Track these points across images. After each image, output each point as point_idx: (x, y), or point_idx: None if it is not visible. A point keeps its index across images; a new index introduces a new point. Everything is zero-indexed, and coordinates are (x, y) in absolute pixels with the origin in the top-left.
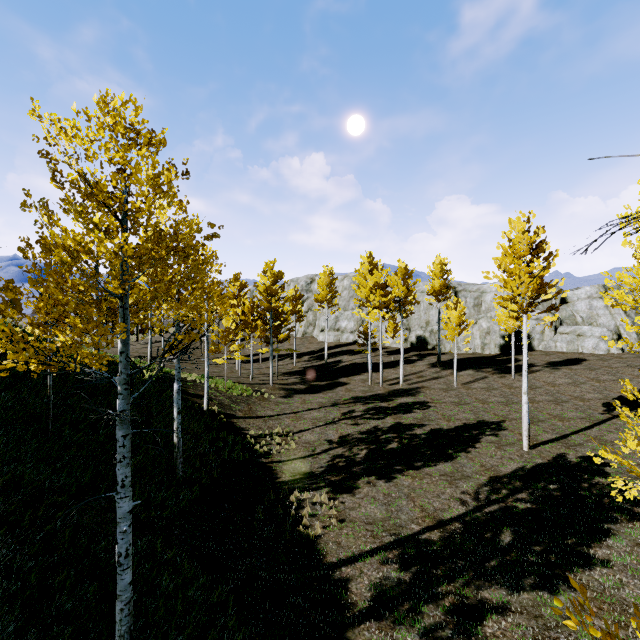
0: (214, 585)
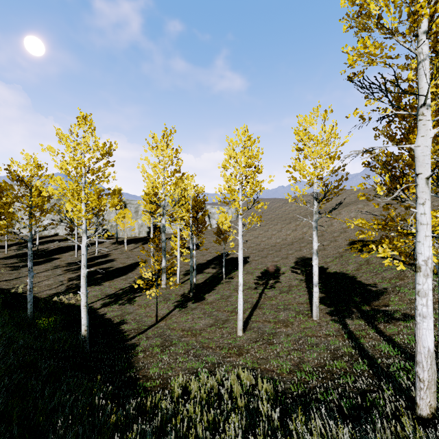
0: (40, 316)
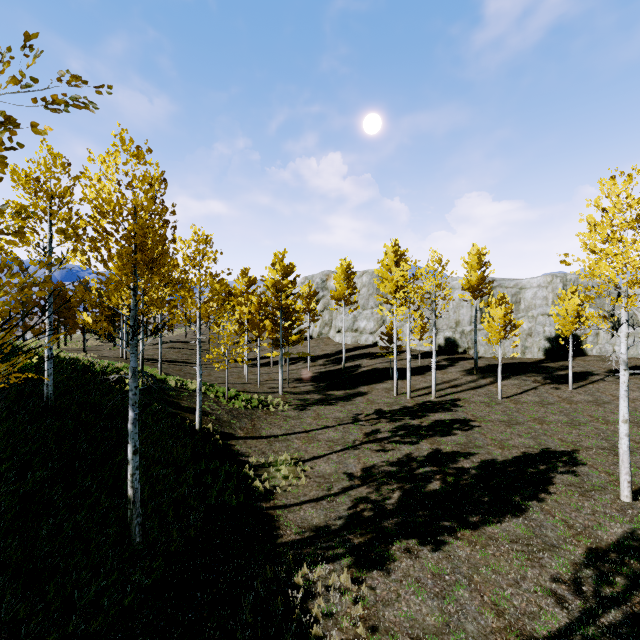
0: None
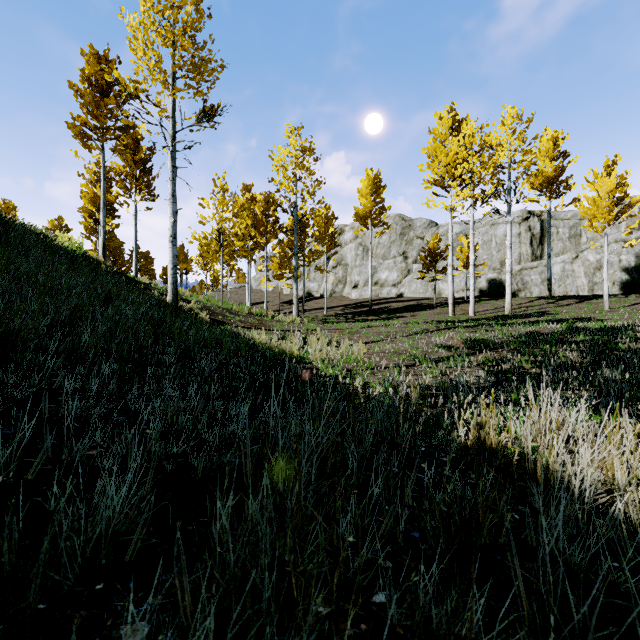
0: None
